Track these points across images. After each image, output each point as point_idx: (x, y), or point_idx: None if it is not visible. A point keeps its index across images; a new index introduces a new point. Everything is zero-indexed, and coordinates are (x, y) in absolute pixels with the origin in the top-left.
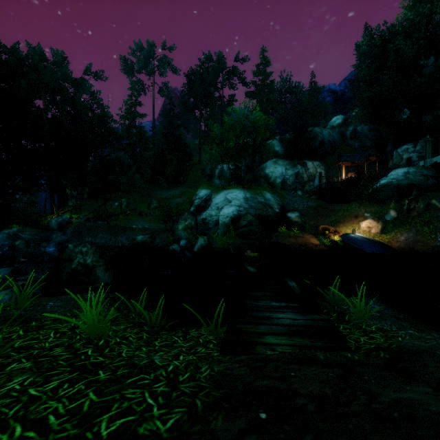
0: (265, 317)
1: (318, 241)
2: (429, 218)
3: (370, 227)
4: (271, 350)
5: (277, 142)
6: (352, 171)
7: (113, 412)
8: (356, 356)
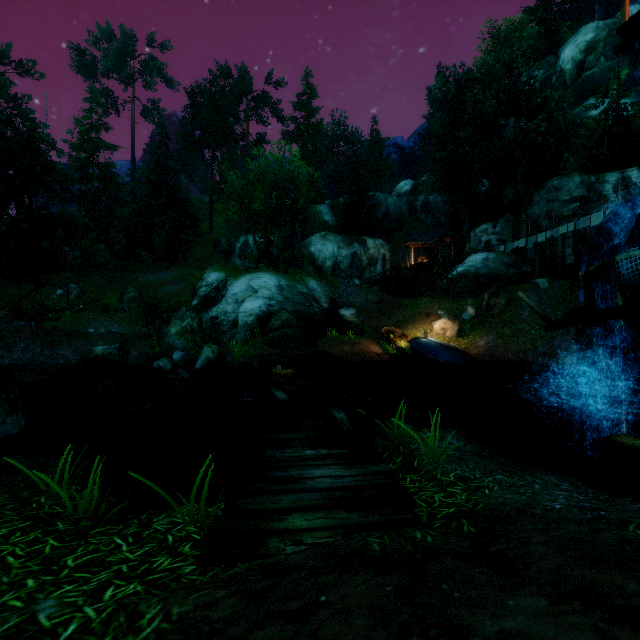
0: (292, 478)
1: (381, 349)
2: (510, 317)
3: (444, 328)
4: (295, 544)
5: (327, 209)
6: (423, 255)
7: None
8: (429, 536)
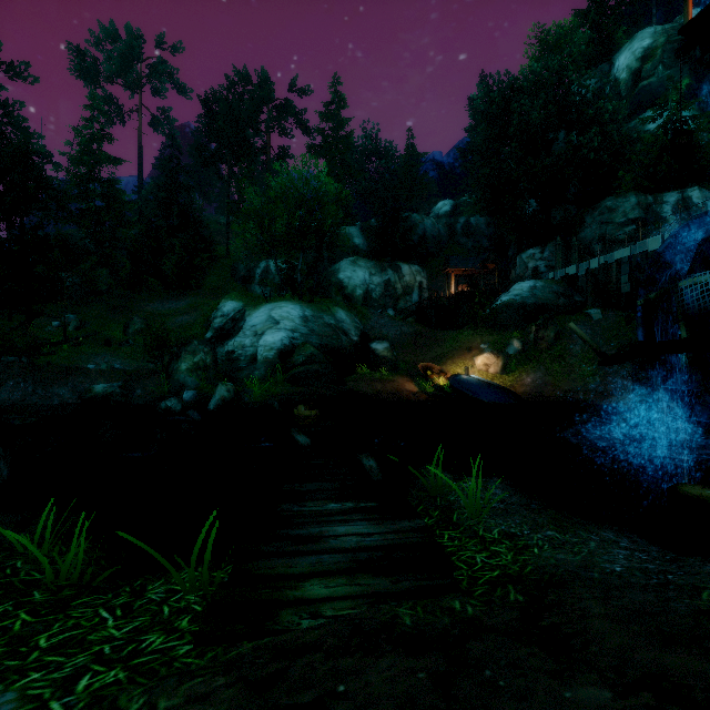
0: (312, 536)
1: (417, 387)
2: (560, 351)
3: (487, 364)
4: (312, 618)
5: (357, 231)
6: (464, 283)
7: None
8: (469, 607)
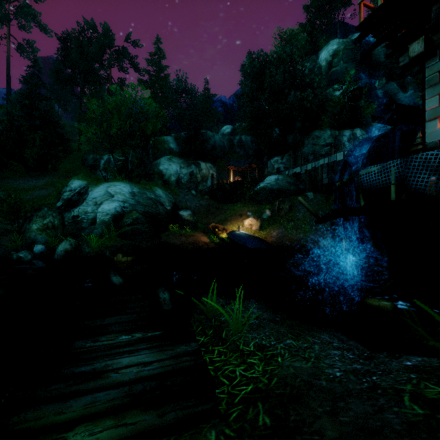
0: (96, 372)
1: (208, 239)
2: (292, 216)
3: (251, 224)
4: None
5: (172, 139)
6: (238, 176)
7: None
8: (223, 439)
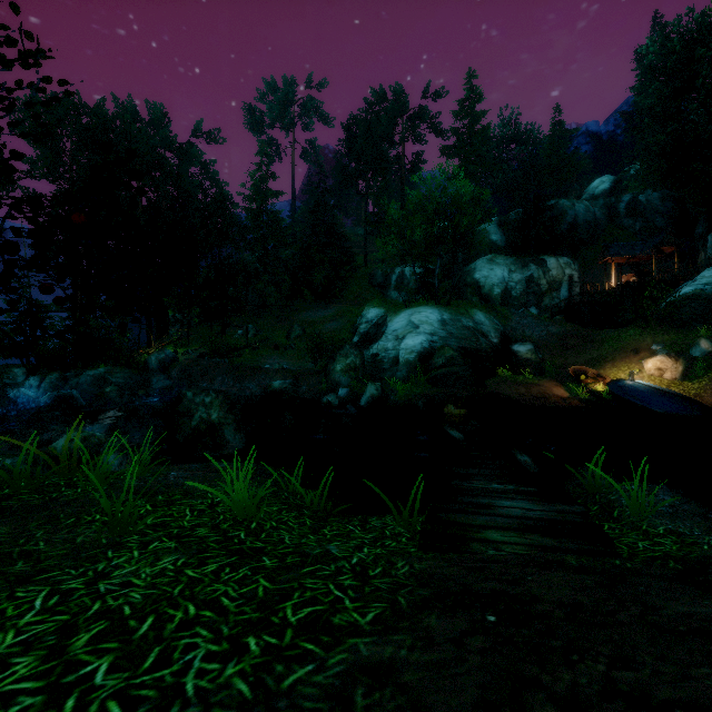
0: (483, 504)
1: (567, 392)
2: None
3: (661, 368)
4: (495, 550)
5: (494, 227)
6: (629, 272)
7: (295, 601)
8: (629, 564)
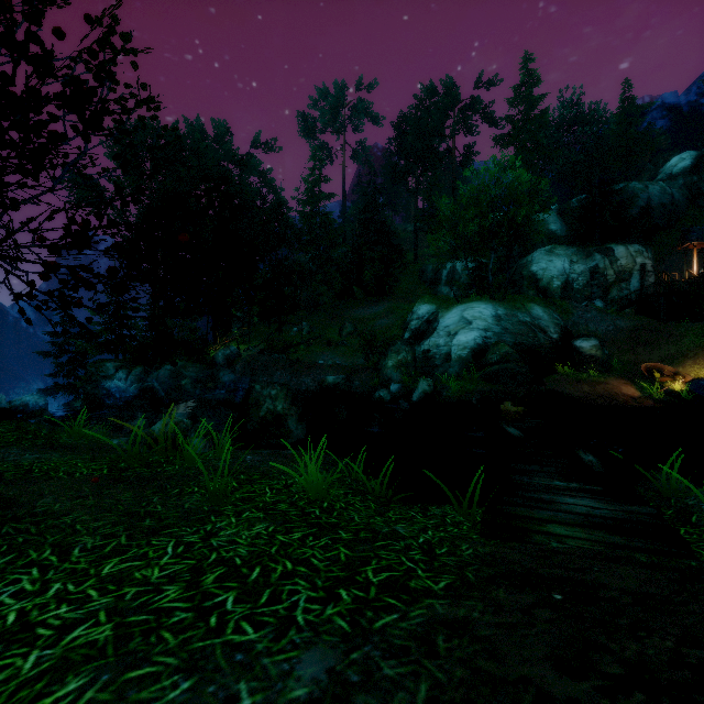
0: (544, 500)
1: (638, 391)
2: None
3: None
4: (559, 543)
5: (553, 216)
6: None
7: (374, 566)
8: None
